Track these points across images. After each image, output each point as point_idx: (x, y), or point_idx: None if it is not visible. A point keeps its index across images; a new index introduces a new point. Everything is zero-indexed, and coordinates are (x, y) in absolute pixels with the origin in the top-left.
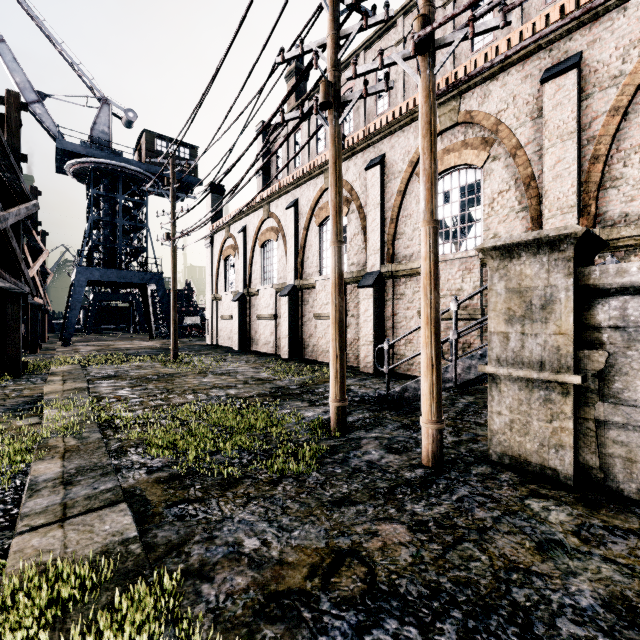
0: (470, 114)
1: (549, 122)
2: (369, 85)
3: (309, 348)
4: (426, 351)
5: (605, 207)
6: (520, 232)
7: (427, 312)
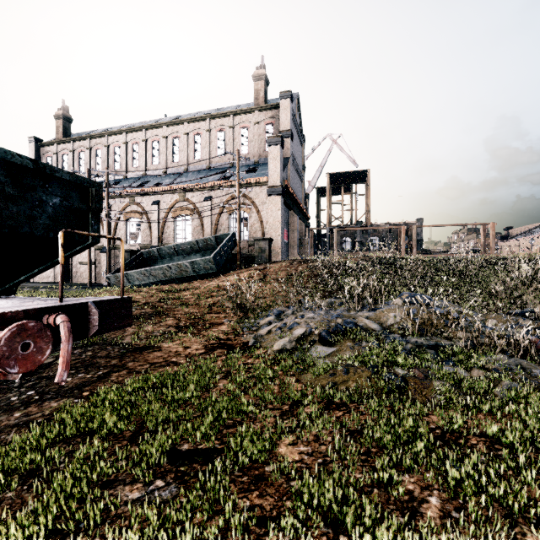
0: (138, 204)
1: (153, 215)
2: (110, 153)
3: (76, 278)
4: (108, 268)
5: (164, 238)
6: (149, 241)
7: (108, 261)
